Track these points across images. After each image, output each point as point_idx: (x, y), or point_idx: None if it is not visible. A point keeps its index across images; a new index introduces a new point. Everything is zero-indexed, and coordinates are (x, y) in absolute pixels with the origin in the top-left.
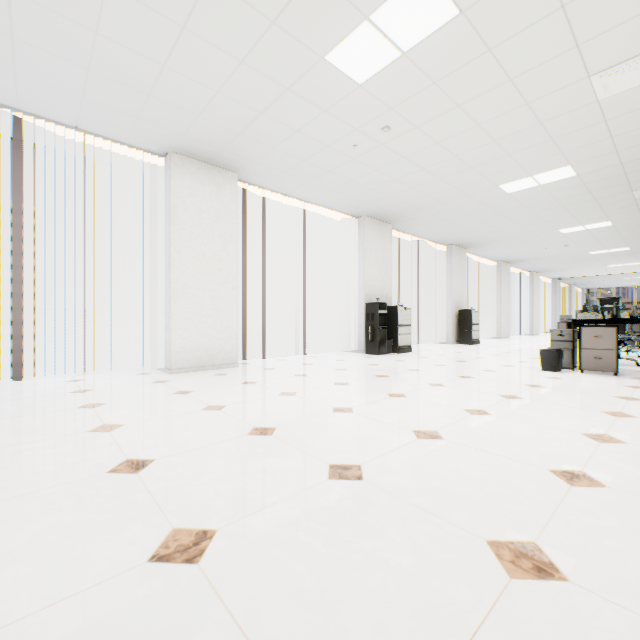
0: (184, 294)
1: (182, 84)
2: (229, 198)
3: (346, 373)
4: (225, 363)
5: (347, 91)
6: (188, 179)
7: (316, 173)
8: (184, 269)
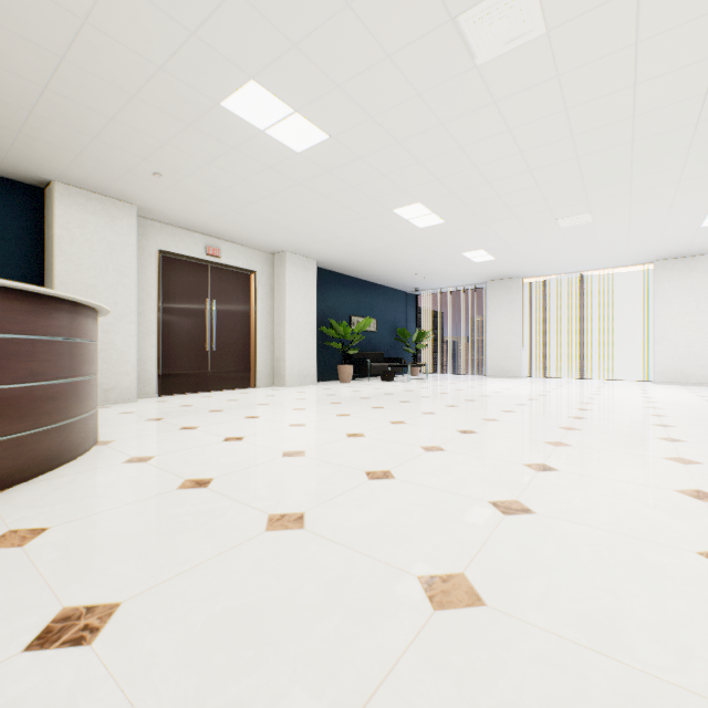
0: (663, 339)
1: (639, 250)
2: (701, 273)
3: None
4: (697, 382)
5: None
6: (666, 272)
7: None
8: (663, 325)
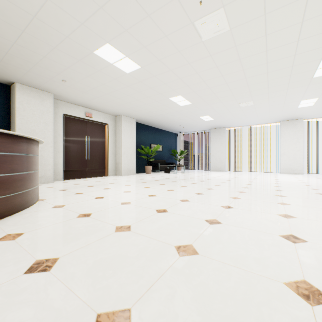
0: (284, 155)
1: (274, 117)
2: (299, 127)
3: None
4: (297, 173)
5: (311, 106)
6: (285, 126)
7: None
8: (284, 148)
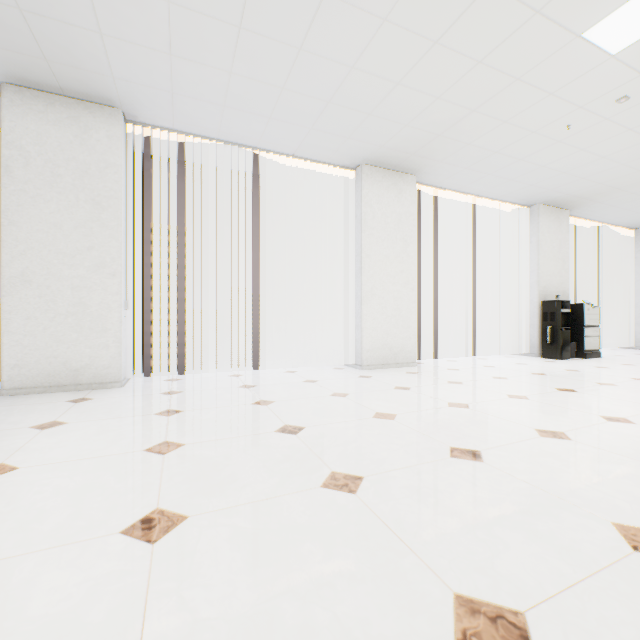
0: (372, 296)
1: (406, 98)
2: (408, 201)
3: (552, 378)
4: (405, 362)
5: (591, 66)
6: (375, 187)
7: (503, 164)
8: (372, 272)
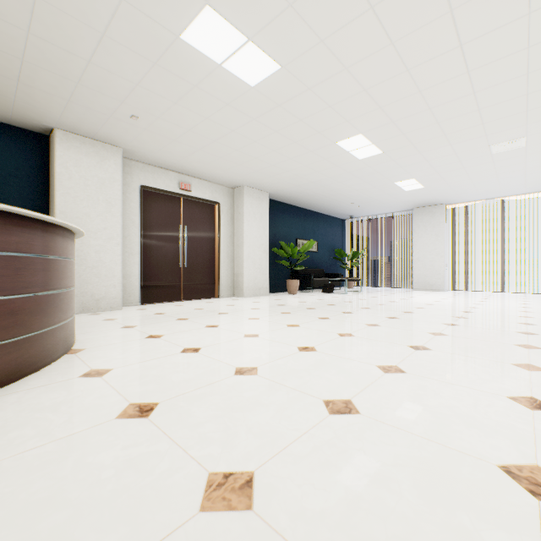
0: None
1: None
2: None
3: None
4: None
5: None
6: None
7: None
8: None
